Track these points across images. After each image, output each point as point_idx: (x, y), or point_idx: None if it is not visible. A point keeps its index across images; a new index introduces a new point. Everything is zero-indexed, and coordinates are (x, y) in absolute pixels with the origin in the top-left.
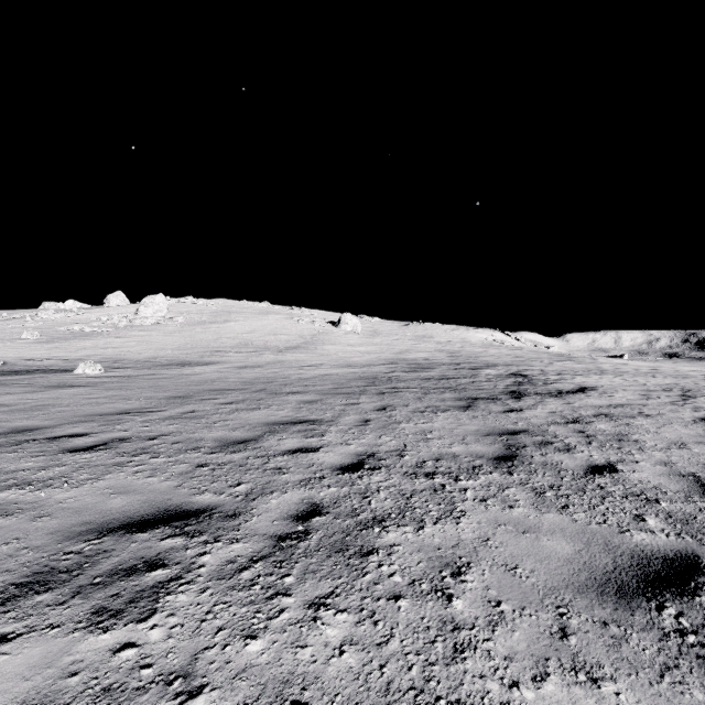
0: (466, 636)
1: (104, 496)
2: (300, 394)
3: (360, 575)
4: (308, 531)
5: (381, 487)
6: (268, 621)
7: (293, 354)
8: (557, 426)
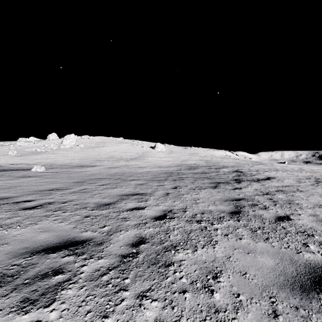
0: (222, 316)
1: (36, 233)
2: (136, 181)
3: (164, 278)
4: (138, 252)
5: (175, 228)
6: (115, 307)
7: (133, 161)
8: (259, 196)
